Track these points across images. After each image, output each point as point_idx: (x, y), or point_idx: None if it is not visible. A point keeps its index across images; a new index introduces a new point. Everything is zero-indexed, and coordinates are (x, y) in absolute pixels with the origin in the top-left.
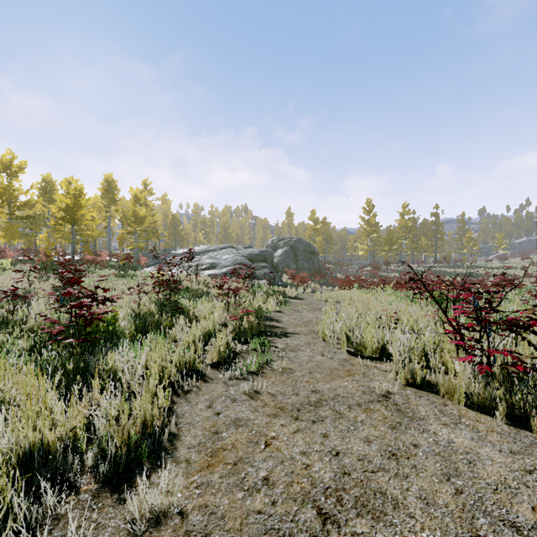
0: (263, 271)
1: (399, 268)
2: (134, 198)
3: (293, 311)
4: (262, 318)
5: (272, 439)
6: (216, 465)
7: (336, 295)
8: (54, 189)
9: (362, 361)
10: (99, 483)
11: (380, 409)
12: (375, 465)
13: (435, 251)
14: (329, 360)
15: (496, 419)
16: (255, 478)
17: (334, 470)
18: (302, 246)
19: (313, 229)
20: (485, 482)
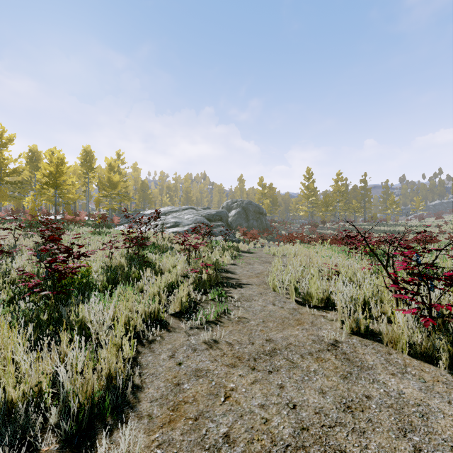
0: (219, 229)
1: (334, 226)
2: (109, 166)
3: (245, 264)
4: (219, 270)
5: (231, 390)
6: (177, 420)
7: (282, 250)
8: (39, 158)
9: (310, 310)
10: (60, 443)
11: (330, 358)
12: (332, 419)
13: (364, 212)
14: (280, 309)
15: (439, 369)
16: (216, 435)
17: (292, 425)
18: (252, 207)
19: (261, 193)
20: (441, 437)
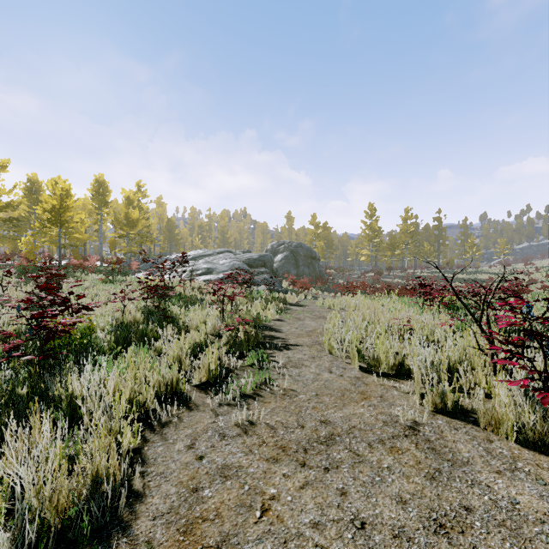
0: (262, 276)
1: (402, 274)
2: (126, 200)
3: (294, 319)
4: (260, 327)
5: (271, 499)
6: None
7: (339, 302)
8: (40, 189)
9: (377, 379)
10: None
11: (409, 447)
12: (418, 546)
13: (438, 256)
14: (338, 378)
15: None
16: None
17: None
18: (303, 251)
19: (314, 234)
20: None
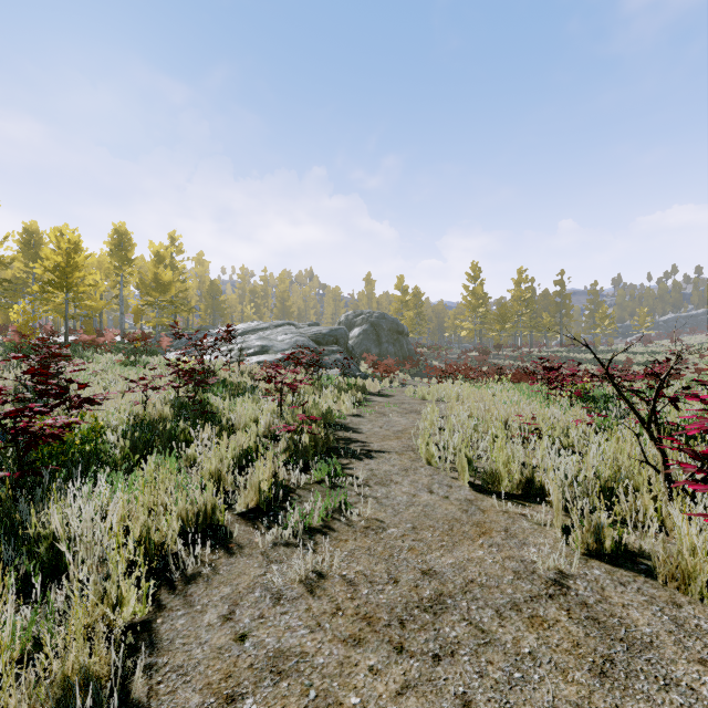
0: (333, 357)
1: (514, 354)
2: (156, 256)
3: (377, 415)
4: (332, 426)
5: None
6: None
7: (436, 391)
8: (41, 242)
9: (498, 503)
10: None
11: (559, 617)
12: None
13: (560, 331)
14: (442, 501)
15: None
16: None
17: None
18: (387, 323)
19: (401, 301)
20: None
